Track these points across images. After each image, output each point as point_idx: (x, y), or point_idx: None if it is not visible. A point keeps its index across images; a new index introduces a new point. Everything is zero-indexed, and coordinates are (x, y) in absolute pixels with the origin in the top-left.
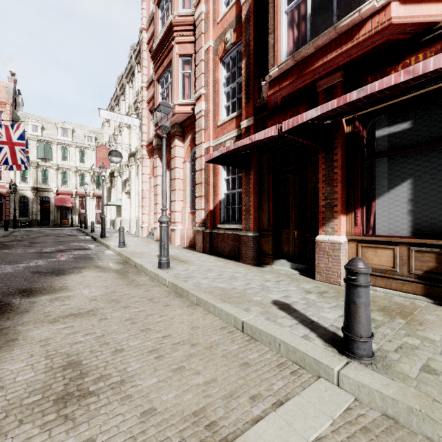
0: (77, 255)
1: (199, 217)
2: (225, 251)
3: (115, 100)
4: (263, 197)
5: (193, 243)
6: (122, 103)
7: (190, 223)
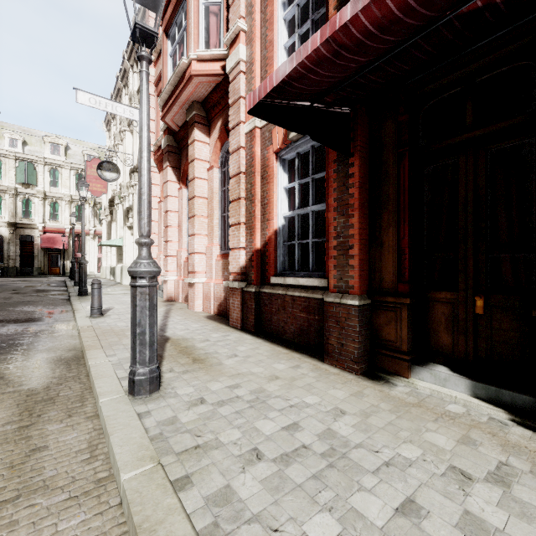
0: None
1: (236, 262)
2: (287, 331)
3: (117, 96)
4: (382, 217)
5: (225, 309)
6: (125, 99)
7: (219, 273)
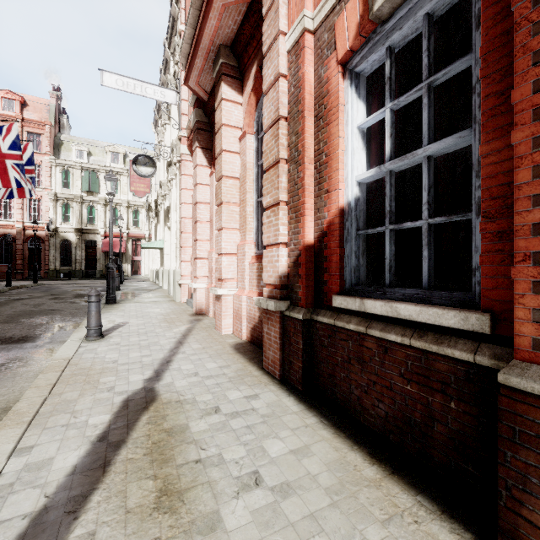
0: None
1: (272, 267)
2: (368, 411)
3: None
4: None
5: (260, 336)
6: None
7: (253, 282)
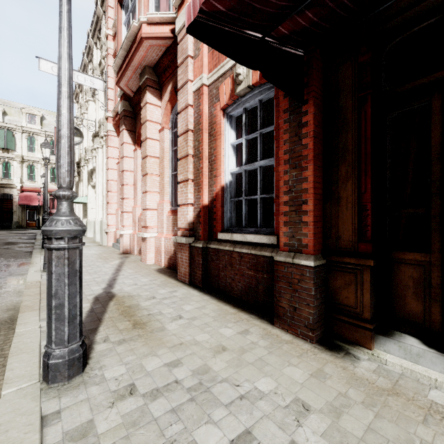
0: None
1: (184, 218)
2: (234, 288)
3: (83, 71)
4: (339, 169)
5: (174, 262)
6: (90, 73)
7: (170, 228)
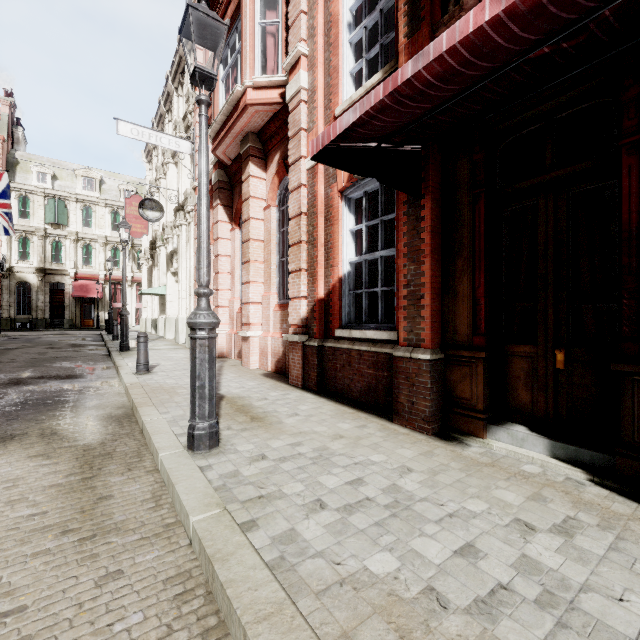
0: (39, 393)
1: (296, 313)
2: (353, 390)
3: (159, 123)
4: (456, 264)
5: (284, 366)
6: (168, 127)
7: (277, 325)
